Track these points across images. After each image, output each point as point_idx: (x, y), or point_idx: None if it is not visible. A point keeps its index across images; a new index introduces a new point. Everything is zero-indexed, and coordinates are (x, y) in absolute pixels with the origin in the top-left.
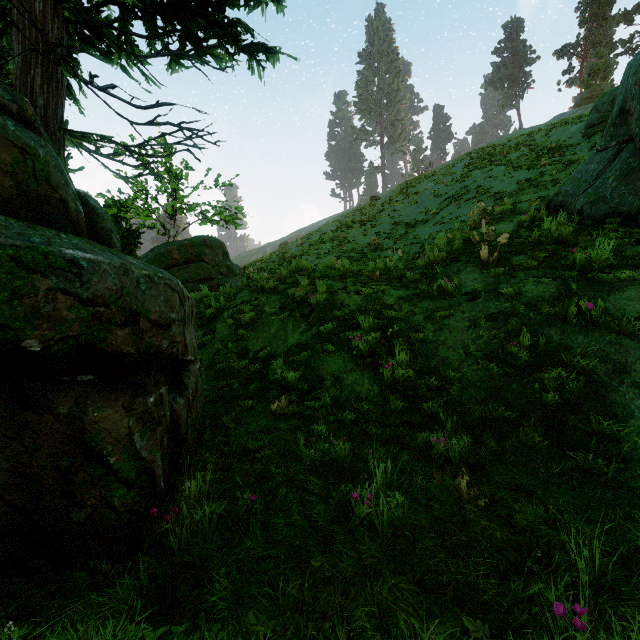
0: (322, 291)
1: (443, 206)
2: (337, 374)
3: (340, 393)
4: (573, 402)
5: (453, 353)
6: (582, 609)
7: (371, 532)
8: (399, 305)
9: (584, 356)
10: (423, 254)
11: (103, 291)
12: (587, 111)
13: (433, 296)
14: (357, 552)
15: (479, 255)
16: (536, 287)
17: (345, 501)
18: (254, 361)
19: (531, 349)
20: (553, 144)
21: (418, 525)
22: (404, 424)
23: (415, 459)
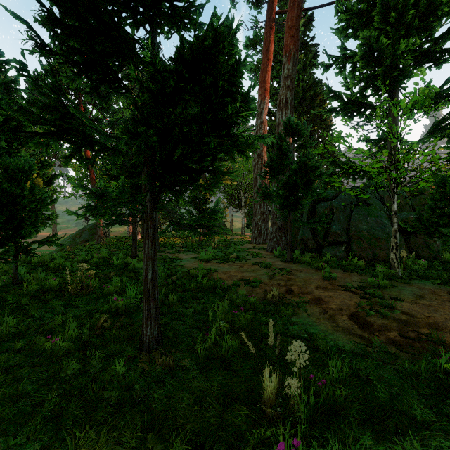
0: None
1: None
2: None
3: None
4: None
5: None
6: None
7: None
8: None
9: None
10: None
11: None
12: None
13: None
14: None
15: None
16: None
17: None
18: None
19: None
20: None
21: None
22: None
23: None
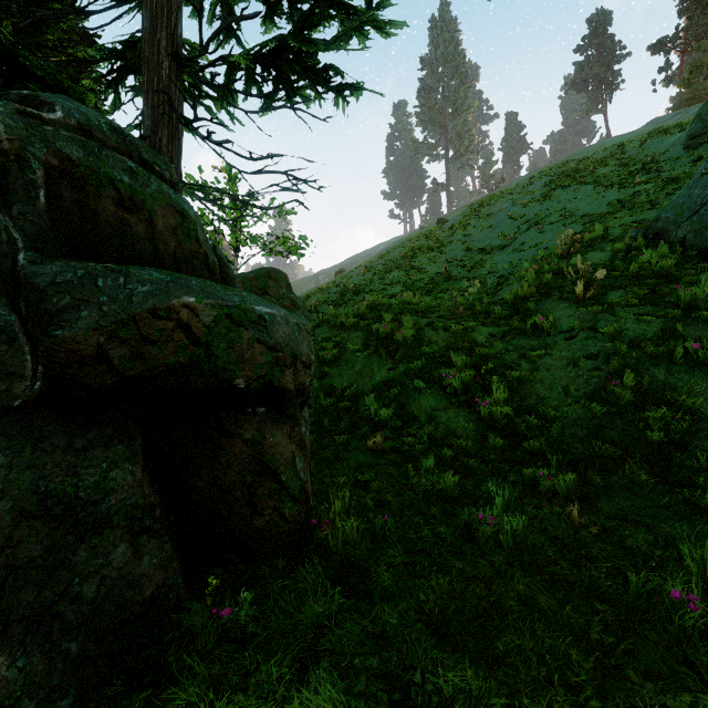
0: (408, 328)
1: (522, 230)
2: (430, 412)
3: (435, 430)
4: (679, 440)
5: (551, 392)
6: (695, 599)
7: (496, 548)
8: (491, 343)
9: (690, 395)
10: (505, 286)
11: (279, 339)
12: (688, 115)
13: (527, 334)
14: (487, 562)
15: (573, 290)
16: (638, 325)
17: (466, 524)
18: (342, 398)
19: (634, 388)
20: (648, 158)
21: (538, 543)
22: (505, 460)
23: (521, 492)
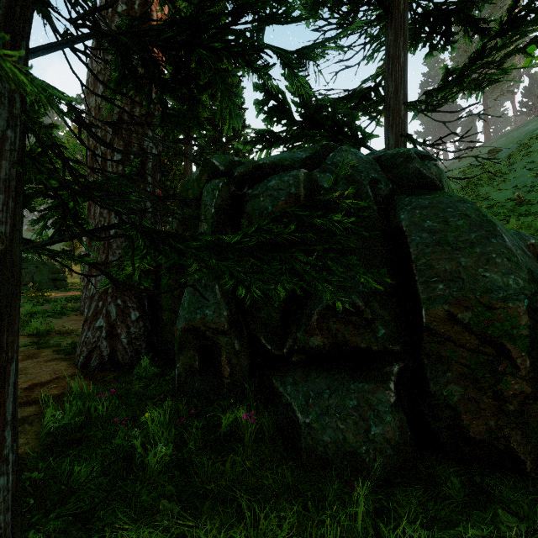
0: None
1: None
2: None
3: None
4: None
5: None
6: None
7: None
8: None
9: None
10: None
11: None
12: None
13: None
14: None
15: None
16: None
17: None
18: None
19: None
20: None
21: None
22: None
23: None
